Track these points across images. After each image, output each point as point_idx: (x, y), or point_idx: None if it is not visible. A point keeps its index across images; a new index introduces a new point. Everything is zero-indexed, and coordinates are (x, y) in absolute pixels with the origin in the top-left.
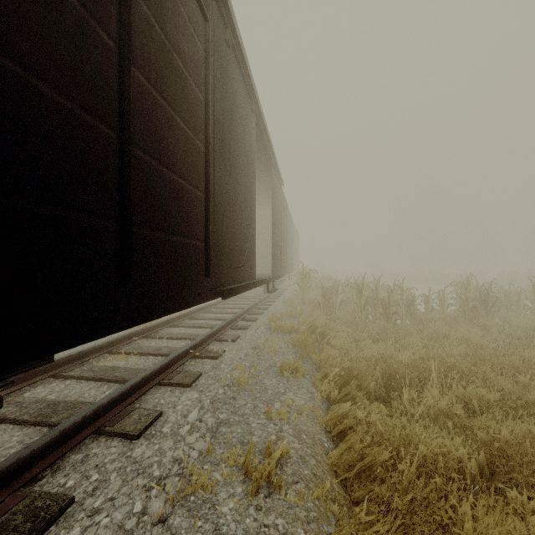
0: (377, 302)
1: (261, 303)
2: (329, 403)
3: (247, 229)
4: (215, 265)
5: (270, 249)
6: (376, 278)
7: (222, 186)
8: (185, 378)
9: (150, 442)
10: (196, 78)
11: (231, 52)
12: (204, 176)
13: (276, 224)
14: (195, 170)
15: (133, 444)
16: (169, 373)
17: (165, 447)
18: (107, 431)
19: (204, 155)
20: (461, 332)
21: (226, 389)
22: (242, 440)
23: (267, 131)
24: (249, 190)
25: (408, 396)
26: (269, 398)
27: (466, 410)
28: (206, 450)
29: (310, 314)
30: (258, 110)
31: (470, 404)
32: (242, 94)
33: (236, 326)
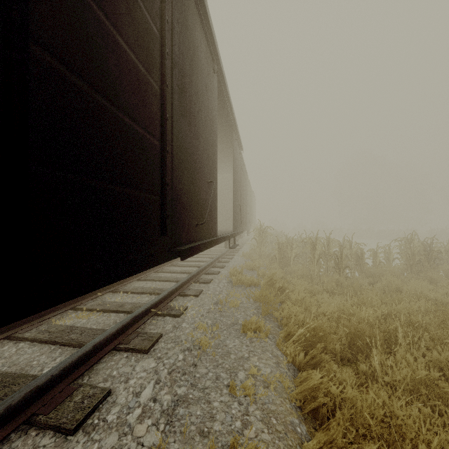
0: (328, 256)
1: (222, 257)
2: (295, 366)
3: (209, 186)
4: (173, 222)
5: (230, 208)
6: (321, 234)
7: (182, 138)
8: (143, 341)
9: (89, 439)
10: (148, 5)
11: (193, 0)
12: (159, 122)
13: (236, 185)
14: (147, 111)
15: (66, 442)
16: (127, 335)
17: (105, 447)
18: (39, 422)
19: (159, 97)
20: (414, 286)
21: (187, 354)
22: (202, 429)
23: (228, 94)
24: (211, 148)
25: (377, 359)
26: (232, 365)
27: (441, 376)
28: (158, 447)
29: (268, 267)
30: (220, 72)
31: (445, 369)
32: (203, 49)
33: (199, 280)
